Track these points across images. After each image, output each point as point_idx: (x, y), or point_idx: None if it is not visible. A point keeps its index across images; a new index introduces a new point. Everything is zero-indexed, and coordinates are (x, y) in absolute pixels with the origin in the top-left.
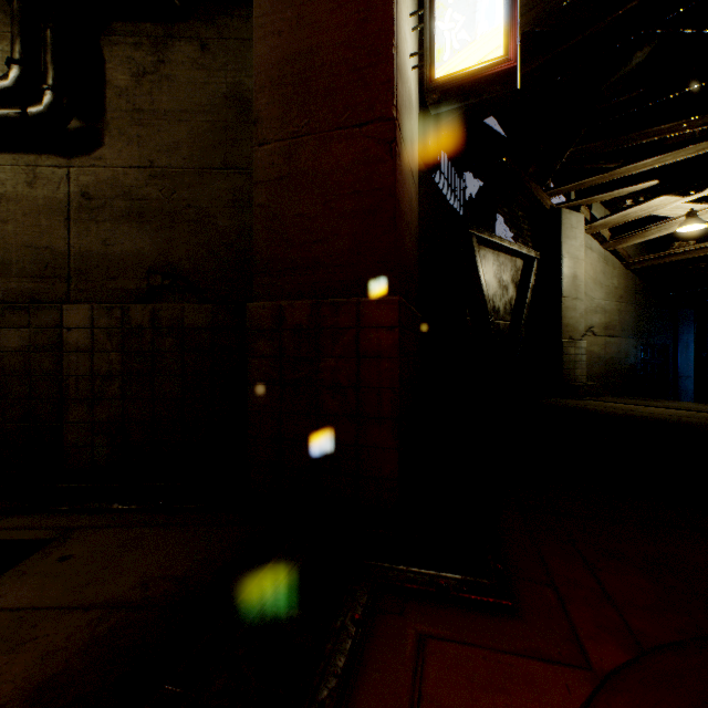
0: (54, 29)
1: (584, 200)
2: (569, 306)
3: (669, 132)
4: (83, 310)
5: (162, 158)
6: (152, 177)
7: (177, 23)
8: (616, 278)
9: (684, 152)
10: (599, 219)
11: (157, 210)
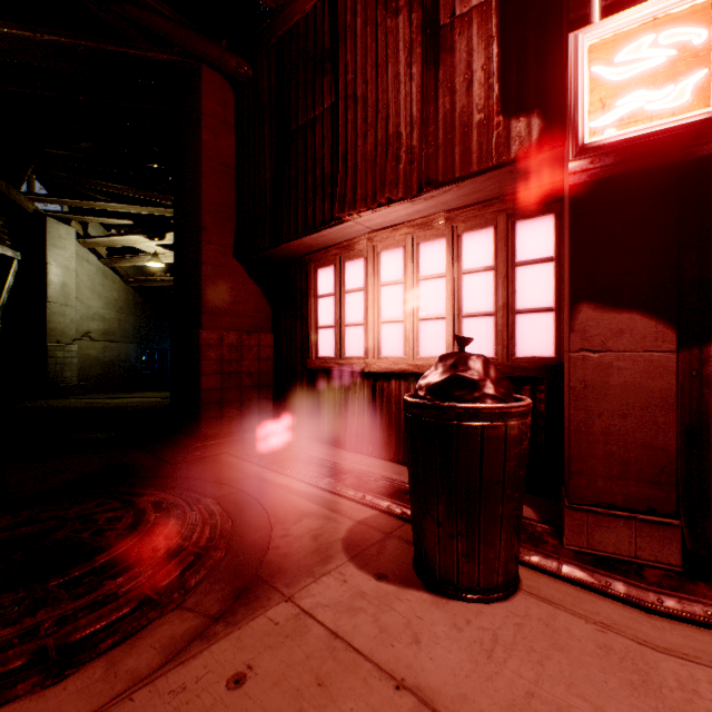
0: None
1: (75, 216)
2: (57, 312)
3: (122, 191)
4: None
5: None
6: None
7: None
8: (118, 291)
9: (141, 209)
10: (92, 237)
11: None
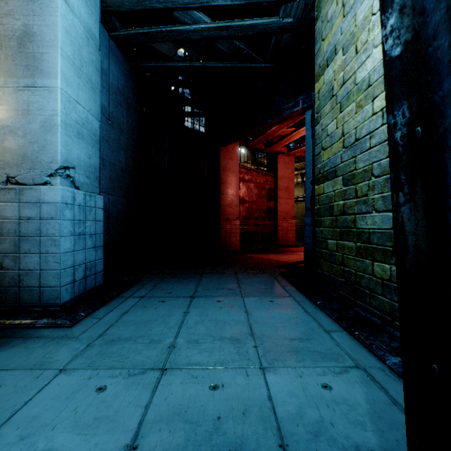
0: None
1: None
2: None
3: None
4: None
5: None
6: None
7: None
8: None
9: None
10: None
11: None
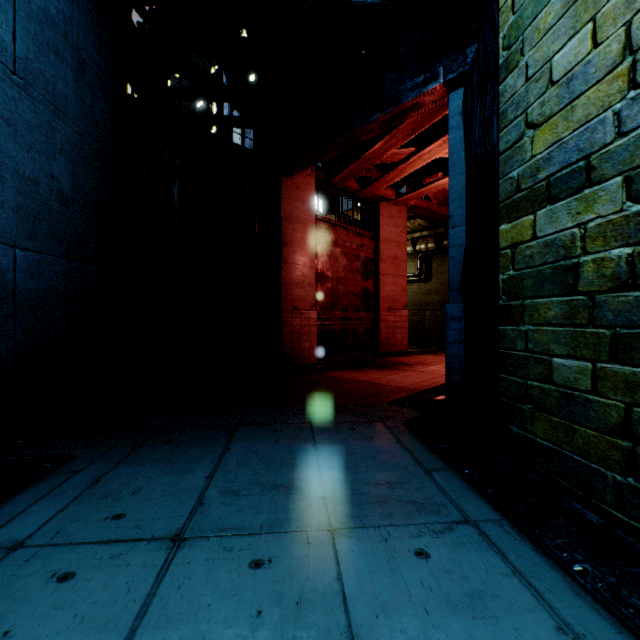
0: (424, 263)
1: None
2: None
3: None
4: (428, 312)
5: (443, 281)
6: (441, 285)
7: (446, 253)
8: None
9: None
10: None
11: (442, 292)
